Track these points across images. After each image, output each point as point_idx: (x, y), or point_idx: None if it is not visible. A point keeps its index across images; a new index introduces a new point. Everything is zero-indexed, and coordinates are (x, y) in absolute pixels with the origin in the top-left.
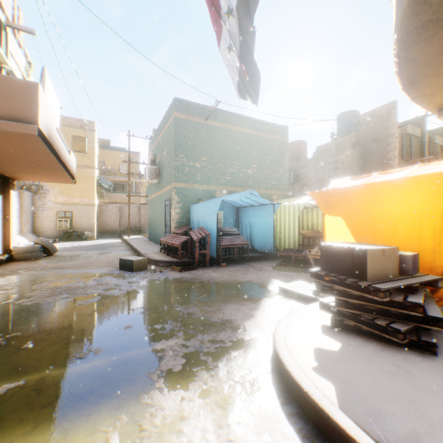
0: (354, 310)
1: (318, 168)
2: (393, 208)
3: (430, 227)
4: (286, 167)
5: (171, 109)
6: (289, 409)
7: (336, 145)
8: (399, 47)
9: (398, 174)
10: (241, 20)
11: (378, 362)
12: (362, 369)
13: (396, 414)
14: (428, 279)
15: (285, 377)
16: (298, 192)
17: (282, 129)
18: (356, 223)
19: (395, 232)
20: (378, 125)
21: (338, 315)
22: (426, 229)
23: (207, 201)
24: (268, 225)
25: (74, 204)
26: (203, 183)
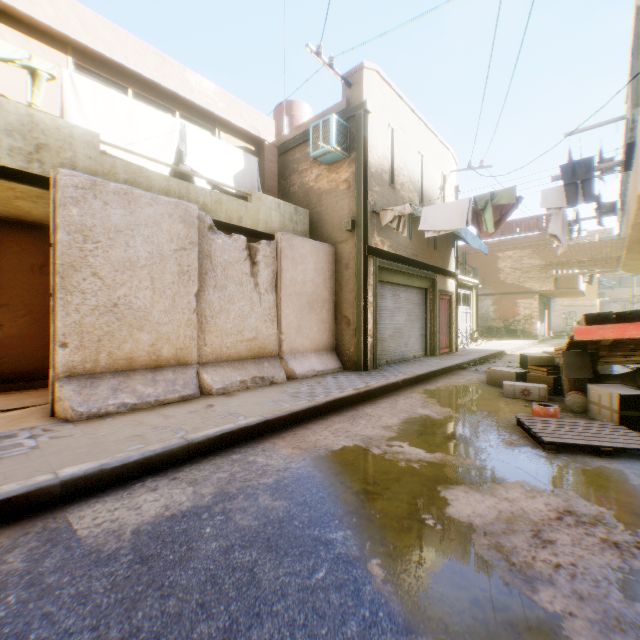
0: None
1: None
2: None
3: None
4: None
5: None
6: None
7: None
8: None
9: None
10: None
11: None
12: None
13: None
14: None
15: None
16: None
17: None
18: None
19: None
20: None
21: None
22: None
23: None
24: None
25: (575, 306)
26: None
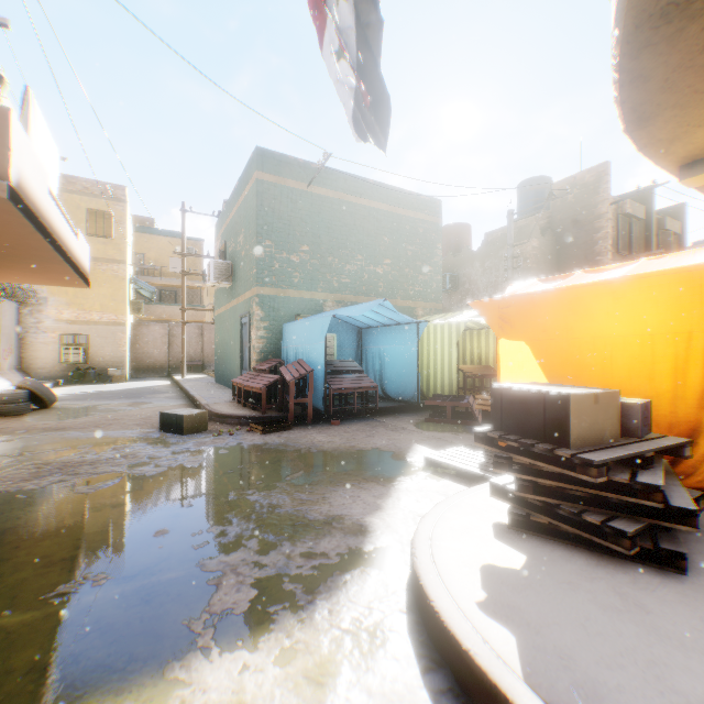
0: (548, 497)
1: (489, 267)
2: (609, 327)
3: (668, 357)
4: (439, 264)
5: (251, 167)
6: (436, 681)
7: (516, 231)
8: (623, 52)
9: (615, 272)
10: (360, 5)
11: (589, 589)
12: (563, 604)
13: (625, 691)
14: (668, 443)
15: (430, 621)
16: (457, 304)
17: (431, 203)
18: (550, 351)
19: (612, 367)
20: (582, 200)
21: (522, 505)
22: (663, 361)
23: (309, 318)
24: (408, 357)
25: (91, 323)
26: (303, 289)
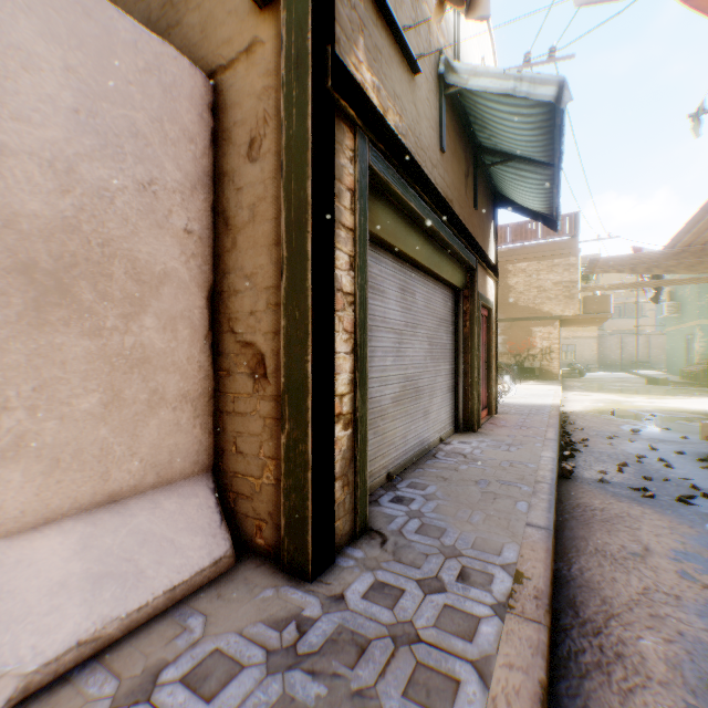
0: None
1: None
2: None
3: None
4: None
5: None
6: None
7: None
8: None
9: None
10: None
11: None
12: None
13: None
14: None
15: None
16: None
17: None
18: None
19: None
20: None
21: None
22: None
23: None
24: None
25: (575, 338)
26: None
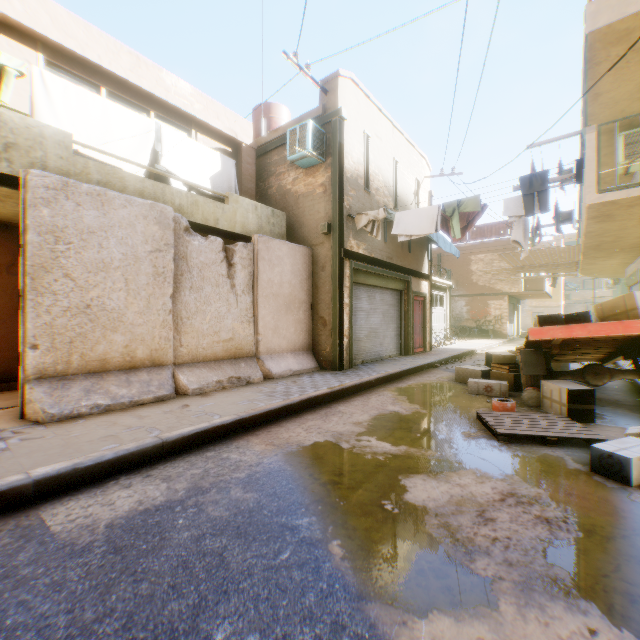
0: None
1: None
2: None
3: None
4: None
5: None
6: None
7: None
8: None
9: None
10: None
11: None
12: None
13: None
14: None
15: None
16: None
17: None
18: None
19: None
20: None
21: None
22: None
23: None
24: None
25: (543, 307)
26: None
